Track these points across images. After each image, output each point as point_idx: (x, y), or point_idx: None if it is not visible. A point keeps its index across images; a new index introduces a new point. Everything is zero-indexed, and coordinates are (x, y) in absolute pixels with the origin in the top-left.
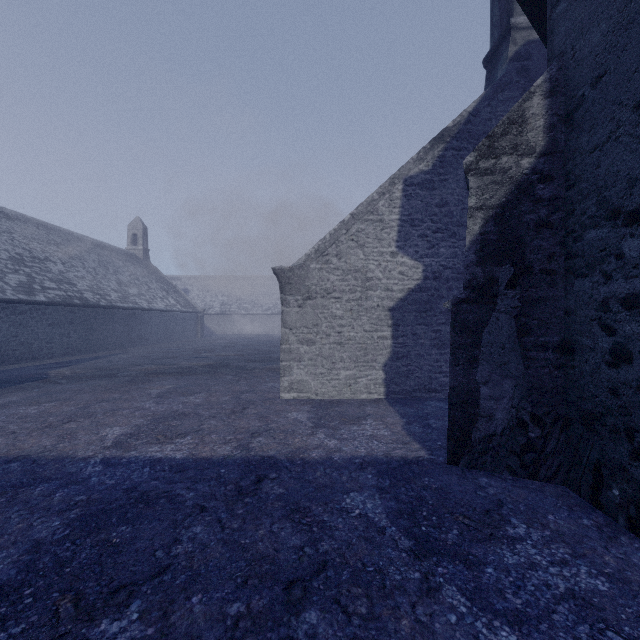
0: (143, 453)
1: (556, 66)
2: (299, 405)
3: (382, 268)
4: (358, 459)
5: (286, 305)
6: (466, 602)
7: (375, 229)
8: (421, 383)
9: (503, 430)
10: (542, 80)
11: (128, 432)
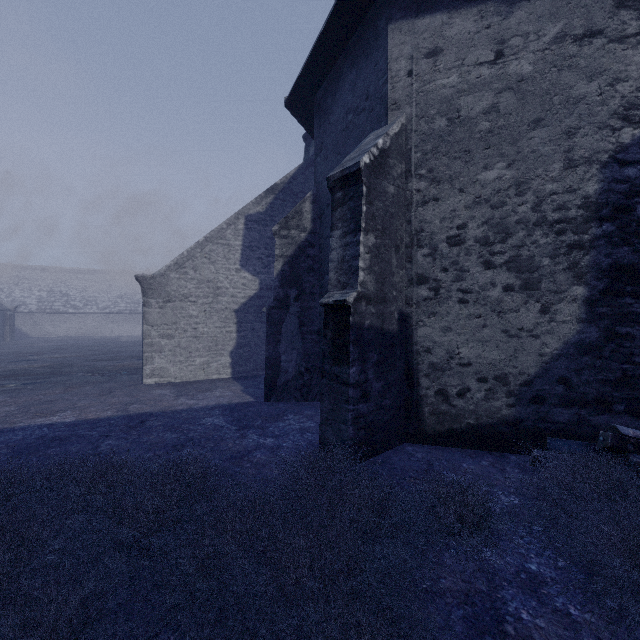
0: (32, 423)
1: (316, 189)
2: (161, 386)
3: (229, 280)
4: (210, 406)
5: (148, 306)
6: (258, 436)
7: (224, 251)
8: (258, 364)
9: (292, 378)
10: (310, 194)
11: (0, 415)
